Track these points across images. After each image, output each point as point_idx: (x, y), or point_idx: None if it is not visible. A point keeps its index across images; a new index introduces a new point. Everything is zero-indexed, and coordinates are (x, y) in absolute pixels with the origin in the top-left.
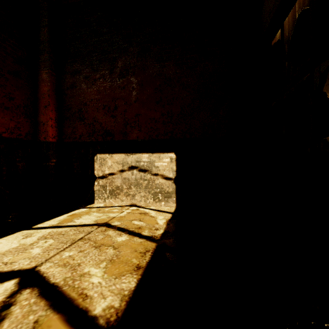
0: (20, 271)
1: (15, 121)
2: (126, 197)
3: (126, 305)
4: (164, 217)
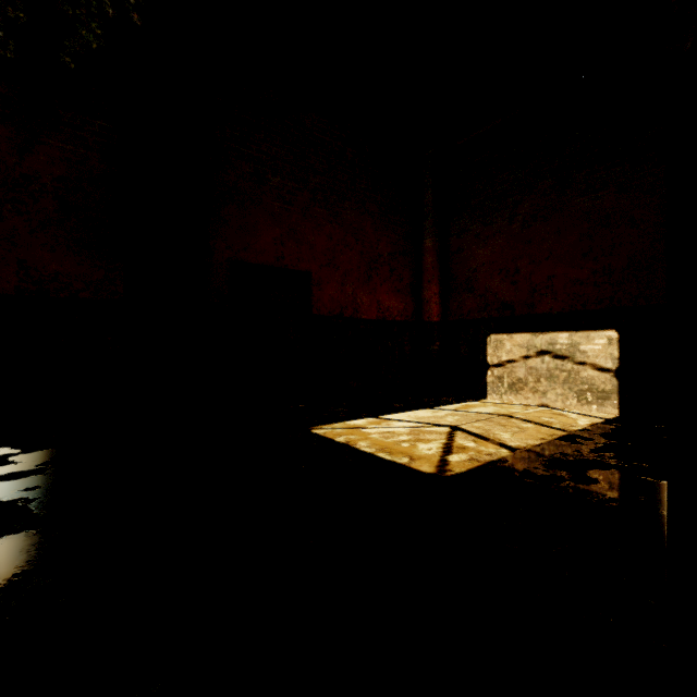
0: (447, 425)
1: (404, 302)
2: (532, 394)
3: (531, 447)
4: (590, 420)
